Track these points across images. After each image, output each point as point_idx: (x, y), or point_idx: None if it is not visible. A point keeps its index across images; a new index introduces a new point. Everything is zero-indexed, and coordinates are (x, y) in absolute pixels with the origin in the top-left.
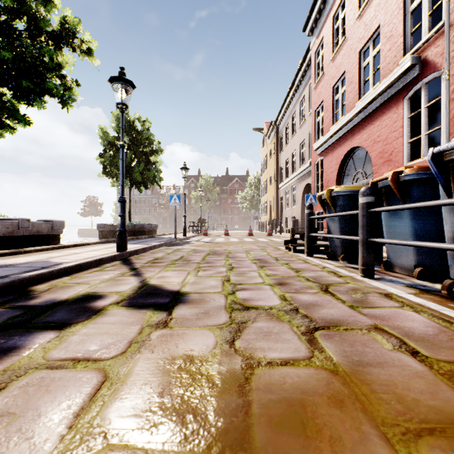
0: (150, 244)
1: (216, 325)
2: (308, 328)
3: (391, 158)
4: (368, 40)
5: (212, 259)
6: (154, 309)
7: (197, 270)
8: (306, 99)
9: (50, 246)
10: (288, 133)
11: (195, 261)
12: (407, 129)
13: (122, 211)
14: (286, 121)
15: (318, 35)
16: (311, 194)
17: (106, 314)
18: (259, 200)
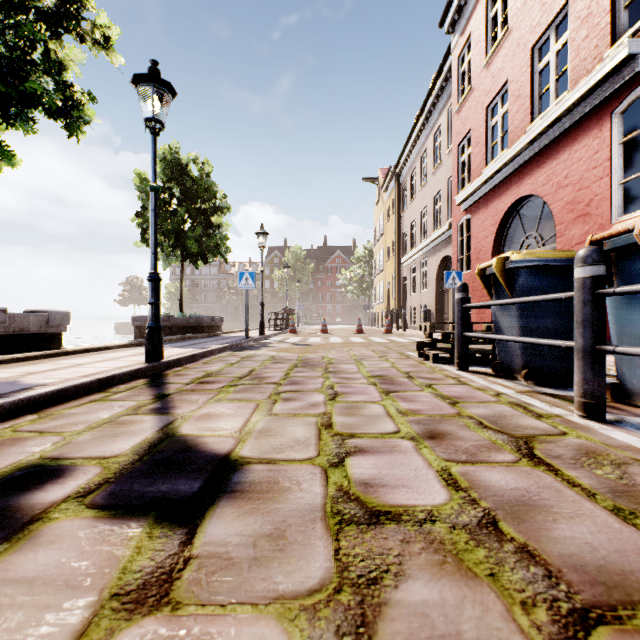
0: (206, 348)
1: (298, 597)
2: (557, 613)
3: (590, 211)
4: (547, 26)
5: (301, 375)
6: (158, 519)
7: (273, 400)
8: (443, 130)
9: (40, 352)
10: (415, 182)
11: (272, 379)
12: (618, 162)
13: (154, 295)
14: (411, 165)
15: (462, 30)
16: (453, 271)
17: (35, 539)
18: (371, 281)
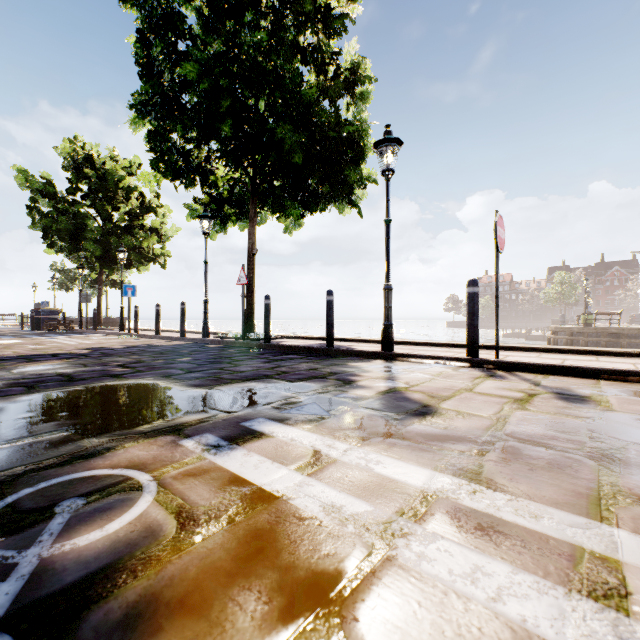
0: None
1: None
2: None
3: None
4: None
5: None
6: None
7: None
8: None
9: None
10: None
11: None
12: None
13: None
14: None
15: None
16: None
17: None
18: None
